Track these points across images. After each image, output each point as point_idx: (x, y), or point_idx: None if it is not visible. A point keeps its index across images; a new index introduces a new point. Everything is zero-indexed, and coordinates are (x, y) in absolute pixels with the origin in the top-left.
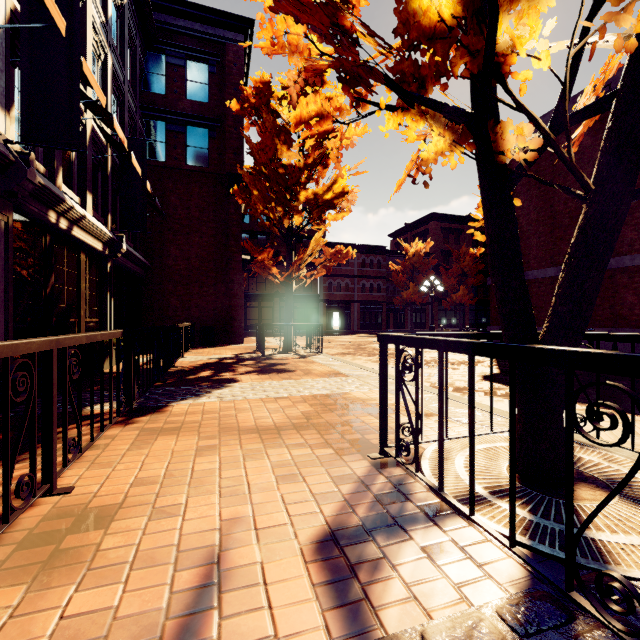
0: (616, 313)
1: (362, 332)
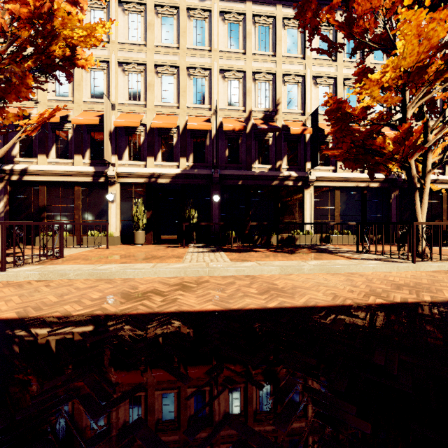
0: None
1: None
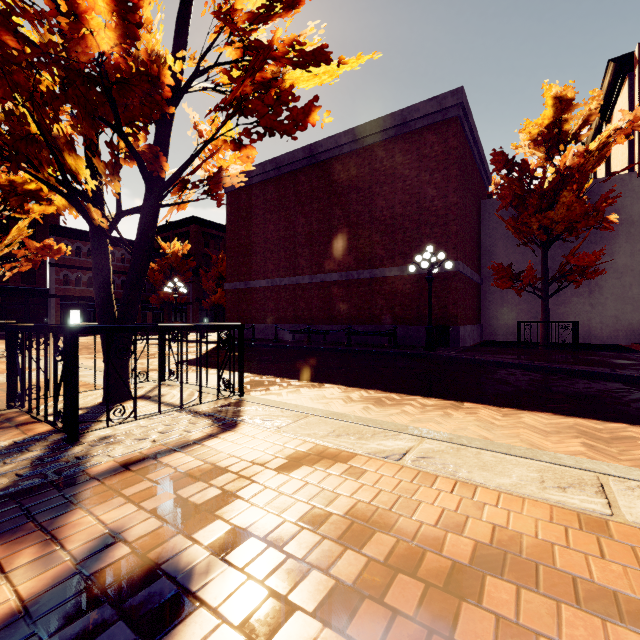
0: (296, 314)
1: None
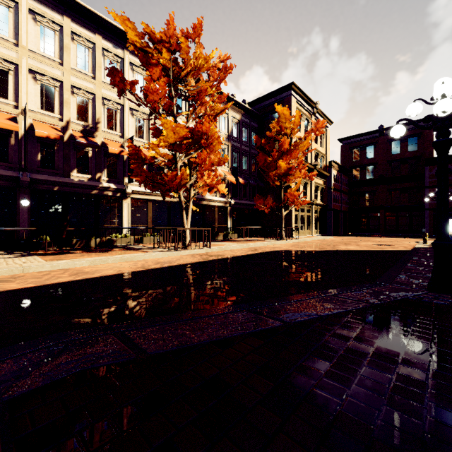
0: None
1: None
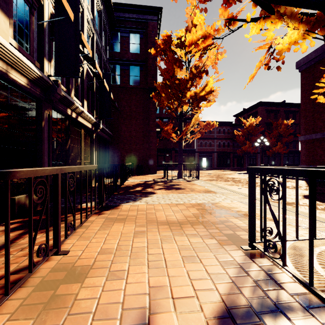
0: None
1: (219, 168)
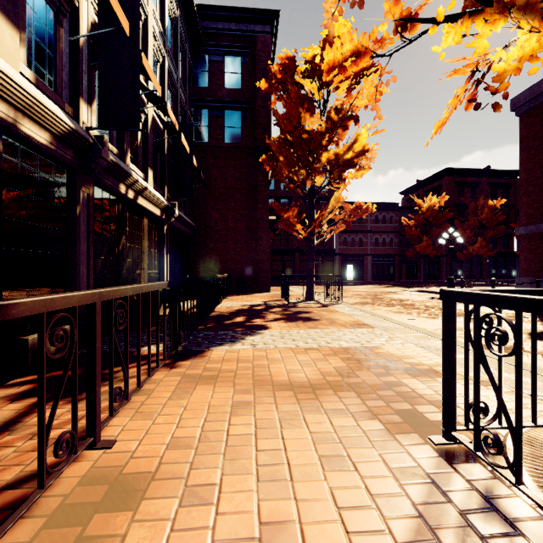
0: None
1: (375, 283)
